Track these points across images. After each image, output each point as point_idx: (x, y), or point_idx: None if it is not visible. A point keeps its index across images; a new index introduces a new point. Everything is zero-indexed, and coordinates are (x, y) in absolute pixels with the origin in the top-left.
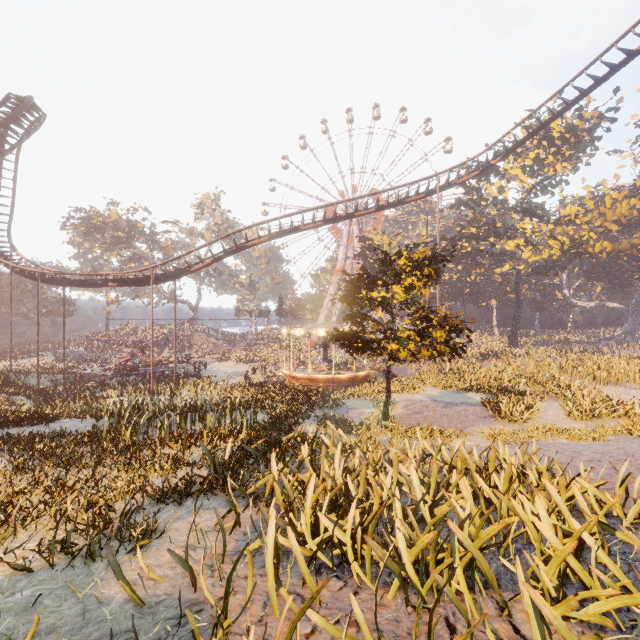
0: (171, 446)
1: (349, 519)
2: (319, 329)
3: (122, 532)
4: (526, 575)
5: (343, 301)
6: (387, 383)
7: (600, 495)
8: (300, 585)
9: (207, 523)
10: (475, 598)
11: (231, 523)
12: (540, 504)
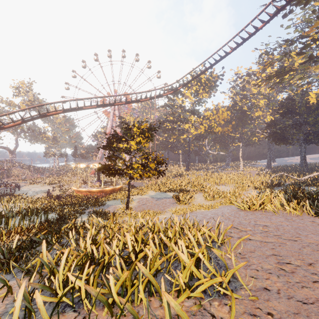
0: None
1: (84, 273)
2: (94, 164)
3: None
4: (165, 286)
5: (104, 148)
6: (128, 191)
7: (210, 233)
8: None
9: None
10: (150, 300)
11: (5, 293)
12: (183, 243)
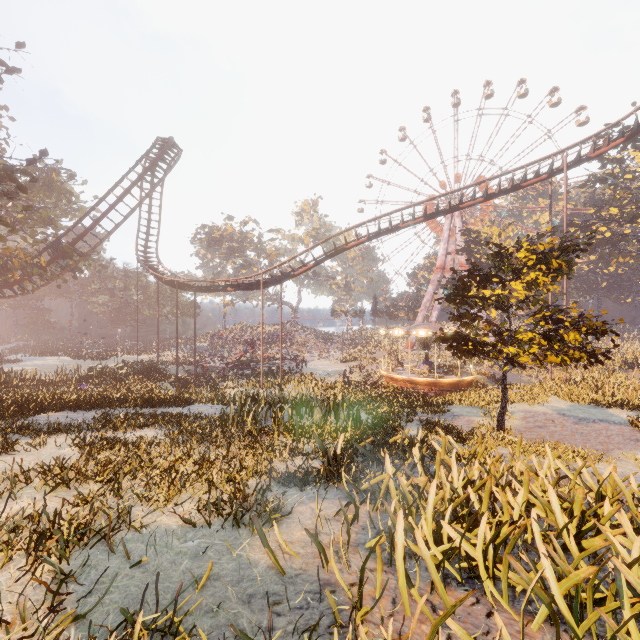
0: (285, 436)
1: (479, 533)
2: (419, 330)
3: (257, 507)
4: None
5: (450, 300)
6: (502, 391)
7: None
8: (427, 590)
9: (327, 511)
10: None
11: (350, 515)
12: None
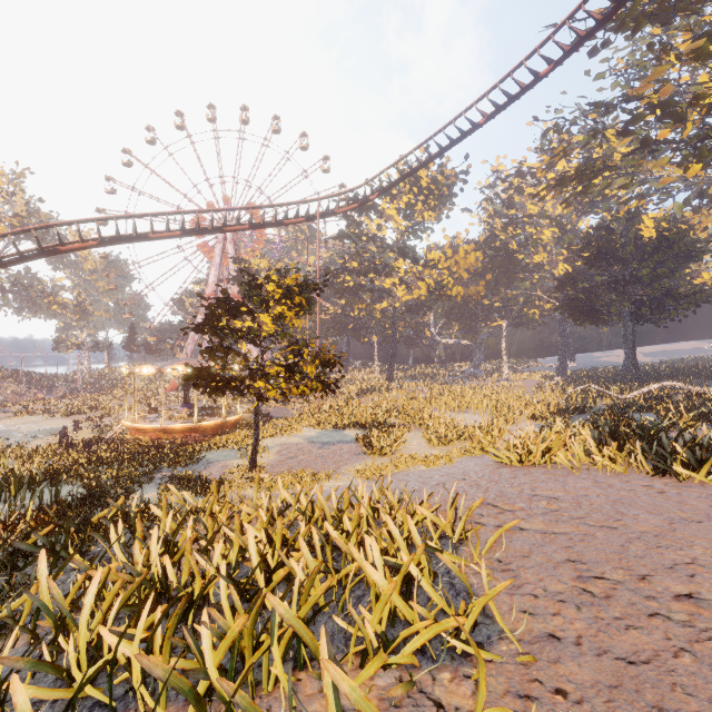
0: None
1: (139, 626)
2: (176, 366)
3: None
4: (329, 647)
5: (198, 330)
6: (255, 428)
7: (435, 519)
8: None
9: None
10: (298, 678)
11: None
12: (376, 545)
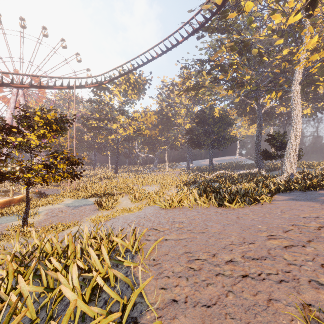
0: None
1: None
2: None
3: None
4: None
5: None
6: (26, 201)
7: (123, 243)
8: None
9: None
10: None
11: None
12: (75, 270)
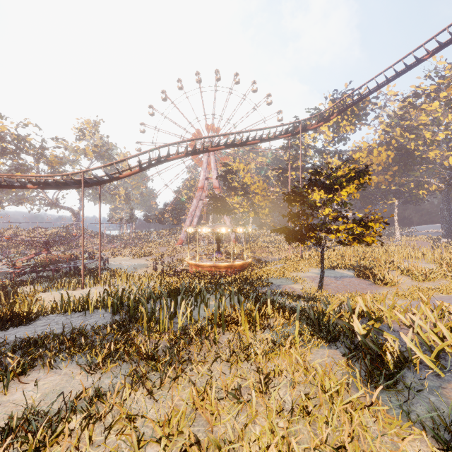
0: (226, 329)
1: None
2: (222, 228)
3: None
4: None
5: (297, 201)
6: (322, 264)
7: None
8: None
9: None
10: None
11: None
12: None
